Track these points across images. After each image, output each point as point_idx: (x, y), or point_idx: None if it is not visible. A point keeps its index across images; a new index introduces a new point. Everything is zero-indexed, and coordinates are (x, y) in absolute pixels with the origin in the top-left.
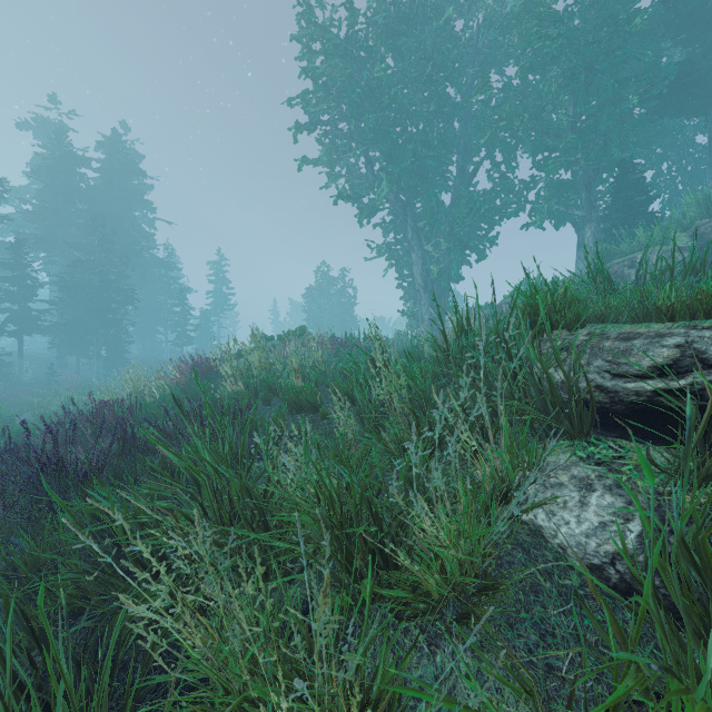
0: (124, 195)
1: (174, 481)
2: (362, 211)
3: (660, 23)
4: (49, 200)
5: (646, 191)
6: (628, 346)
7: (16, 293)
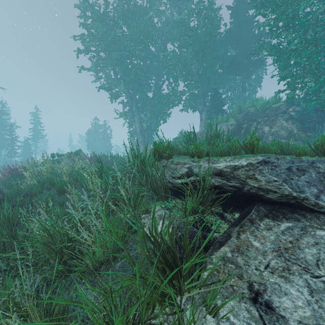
0: None
1: None
2: (111, 96)
3: (226, 39)
4: None
5: (222, 102)
6: (176, 167)
7: None
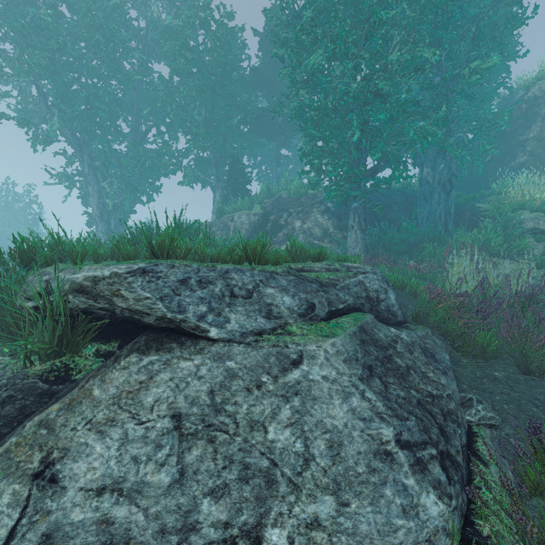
0: None
1: None
2: (32, 138)
3: (251, 80)
4: None
5: (245, 177)
6: (32, 280)
7: None
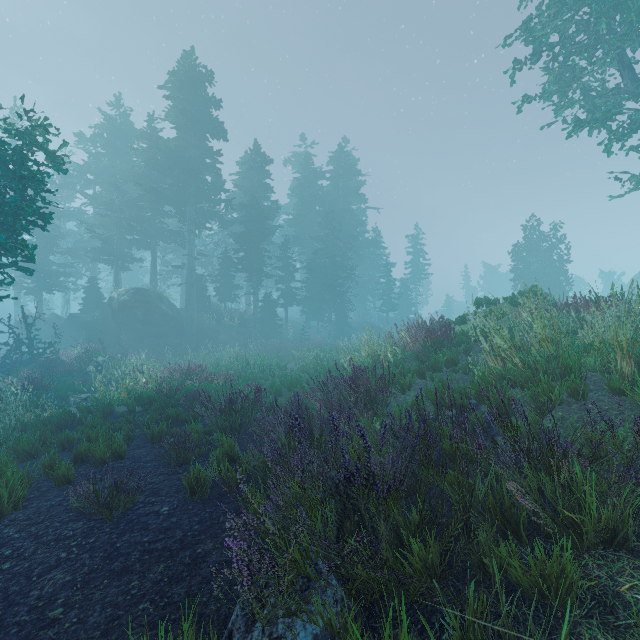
0: (345, 193)
1: None
2: (614, 134)
3: None
4: (301, 209)
5: None
6: None
7: (284, 277)
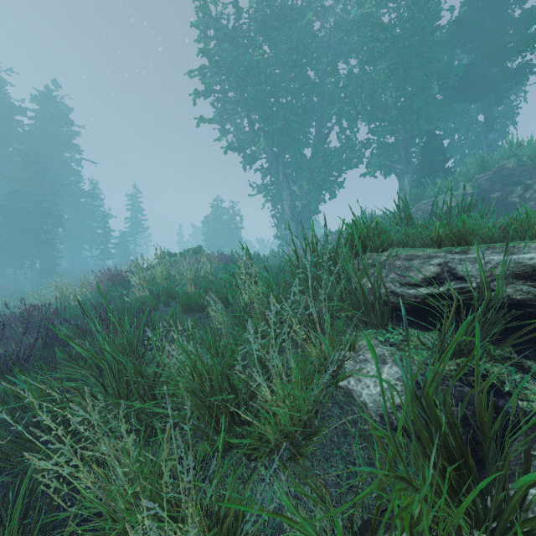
0: (55, 139)
1: (79, 366)
2: (245, 160)
3: (453, 37)
4: None
5: (444, 153)
6: (410, 264)
7: None
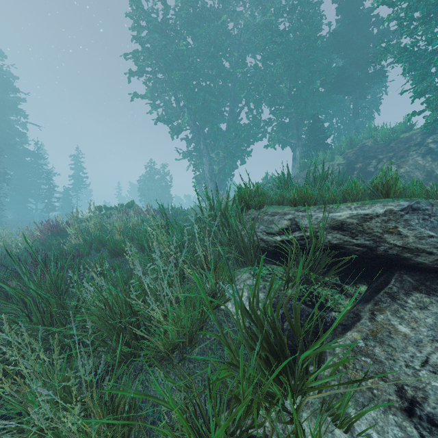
0: (0, 103)
1: (7, 301)
2: (172, 130)
3: (331, 45)
4: None
5: (324, 133)
6: (272, 219)
7: None
